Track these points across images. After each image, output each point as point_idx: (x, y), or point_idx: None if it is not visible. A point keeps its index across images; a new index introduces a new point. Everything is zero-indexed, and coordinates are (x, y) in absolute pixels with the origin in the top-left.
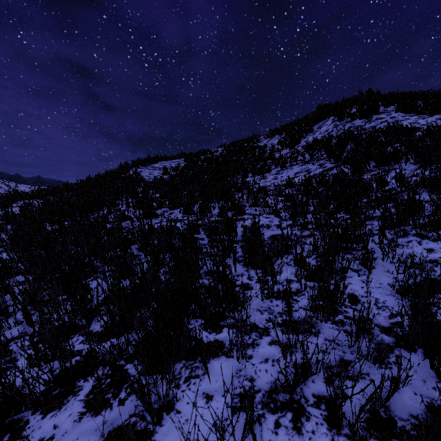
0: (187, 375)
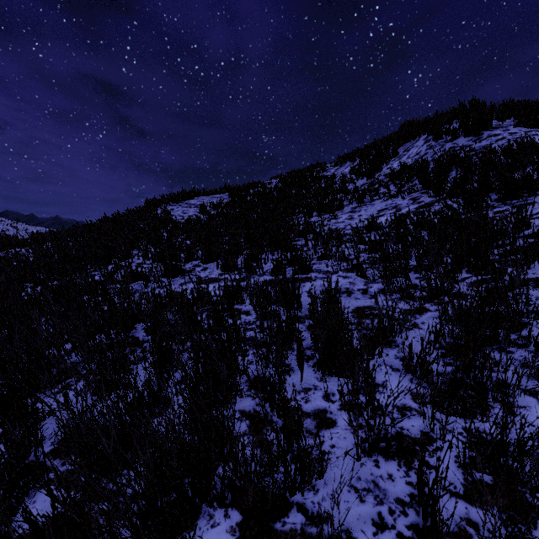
0: None
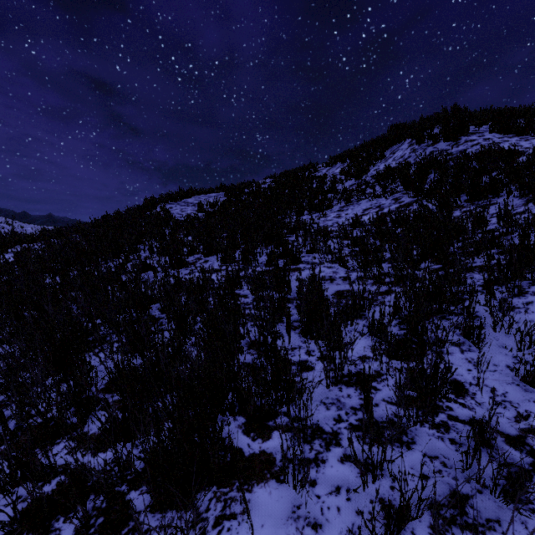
0: (218, 514)
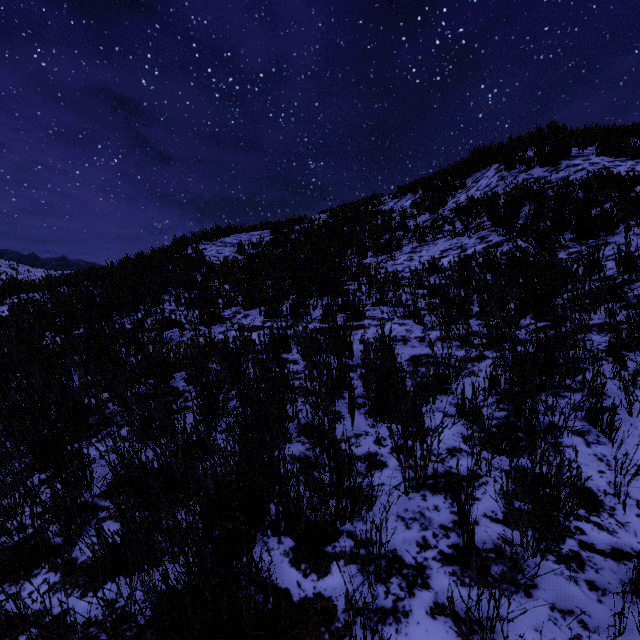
0: None
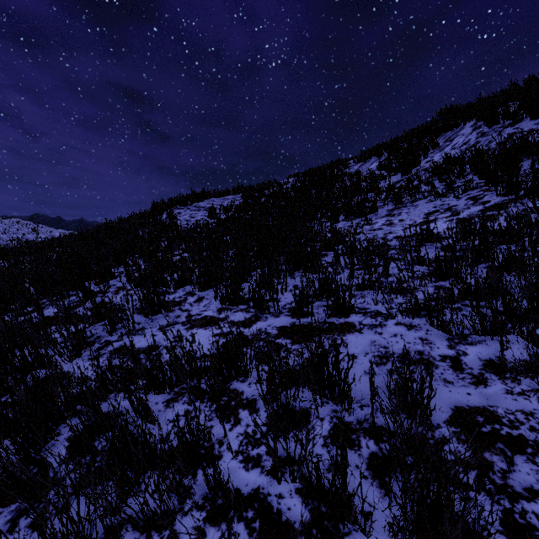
0: None
